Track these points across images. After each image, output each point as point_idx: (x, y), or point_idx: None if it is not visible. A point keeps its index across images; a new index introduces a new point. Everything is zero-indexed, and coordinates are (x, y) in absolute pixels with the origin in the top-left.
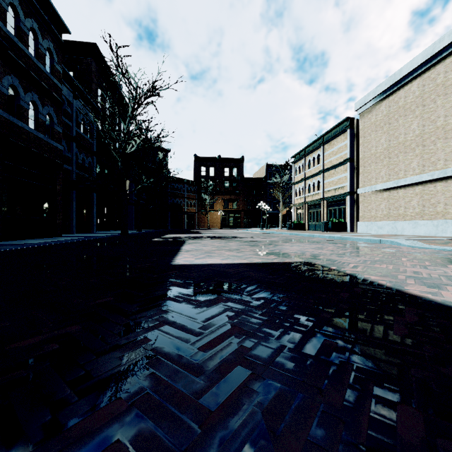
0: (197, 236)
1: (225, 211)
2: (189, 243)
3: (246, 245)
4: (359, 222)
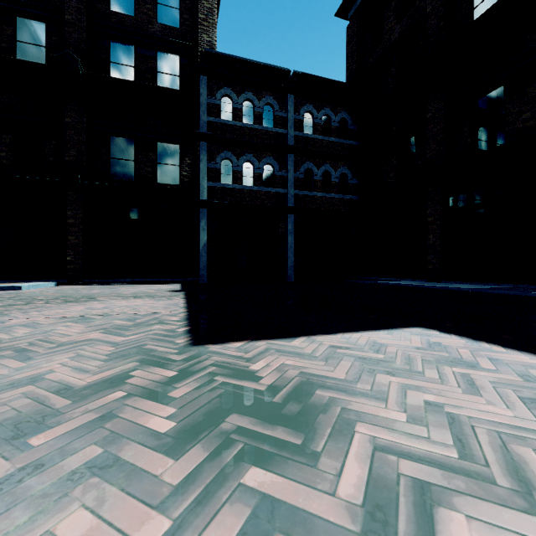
0: None
1: None
2: None
3: None
4: None
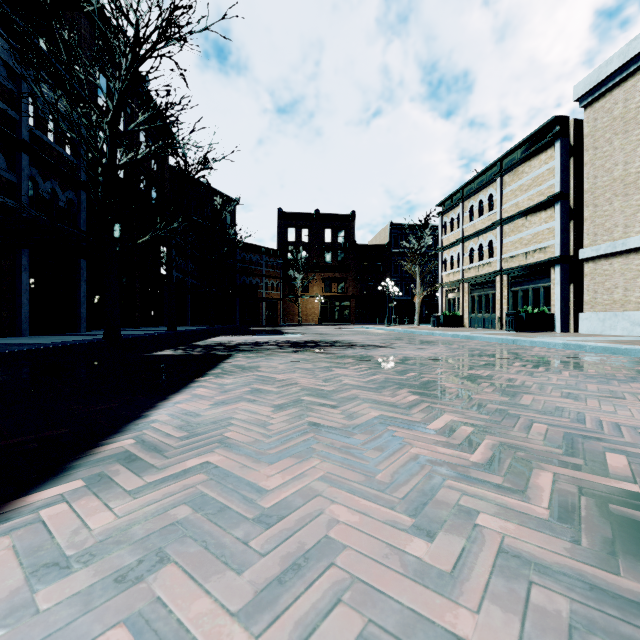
0: (269, 340)
1: (326, 297)
2: (224, 370)
3: (398, 385)
4: (582, 314)
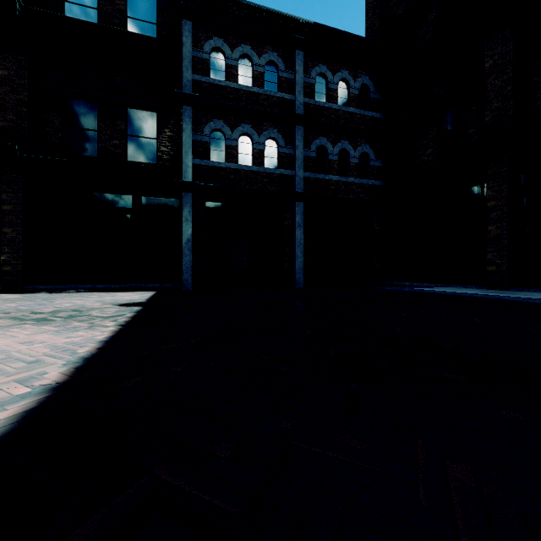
0: None
1: None
2: None
3: None
4: None
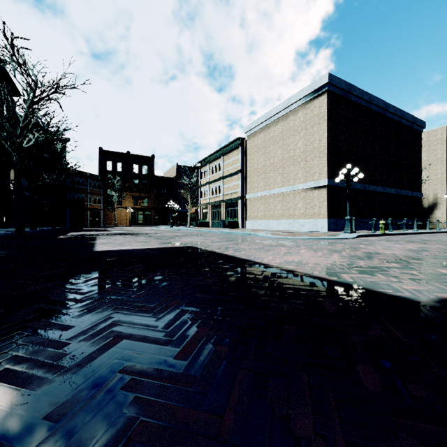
0: (106, 233)
1: (135, 208)
2: (101, 238)
3: (153, 239)
4: (247, 221)
